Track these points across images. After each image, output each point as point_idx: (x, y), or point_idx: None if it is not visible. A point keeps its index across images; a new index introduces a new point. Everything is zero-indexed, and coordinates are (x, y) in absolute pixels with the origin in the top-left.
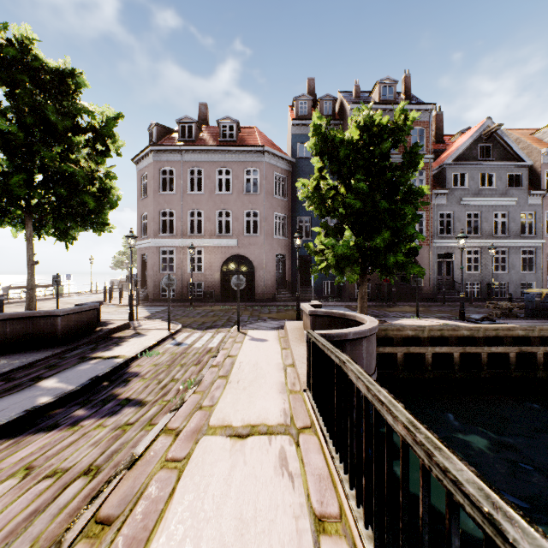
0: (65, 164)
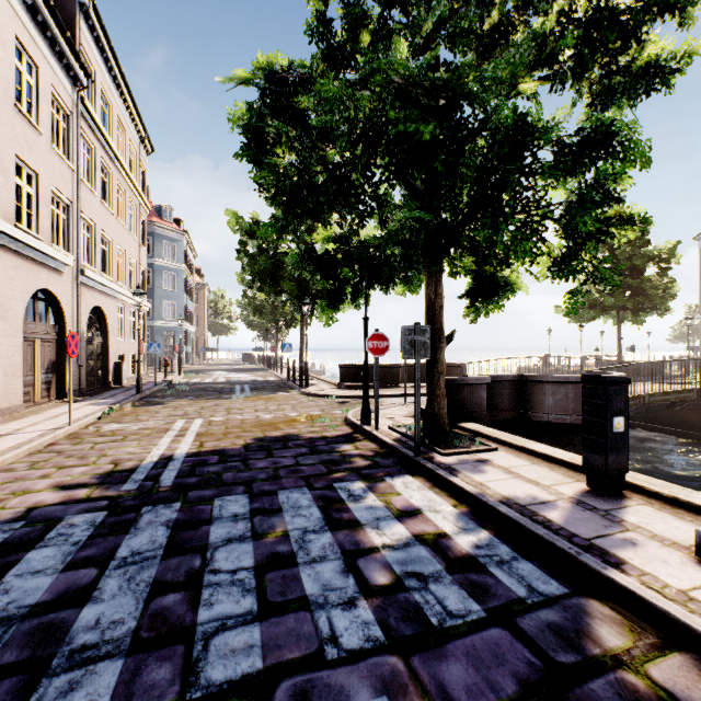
0: (641, 284)
